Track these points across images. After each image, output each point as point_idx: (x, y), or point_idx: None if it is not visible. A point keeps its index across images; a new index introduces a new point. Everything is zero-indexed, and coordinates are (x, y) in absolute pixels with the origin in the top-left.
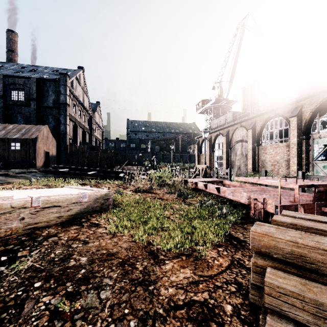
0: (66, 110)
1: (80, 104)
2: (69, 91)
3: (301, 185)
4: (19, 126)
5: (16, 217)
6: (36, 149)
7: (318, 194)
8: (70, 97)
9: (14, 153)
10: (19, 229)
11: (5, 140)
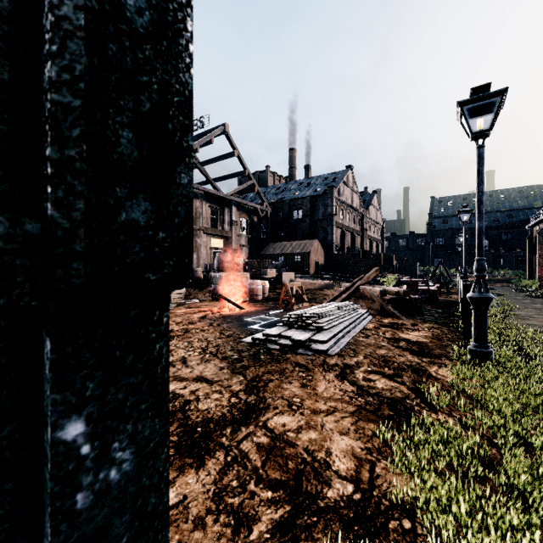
0: (333, 220)
1: (348, 207)
2: (336, 200)
3: (401, 280)
4: (299, 243)
5: (305, 285)
6: (309, 260)
7: (409, 284)
8: (337, 205)
9: (296, 264)
10: (305, 288)
11: (292, 254)
